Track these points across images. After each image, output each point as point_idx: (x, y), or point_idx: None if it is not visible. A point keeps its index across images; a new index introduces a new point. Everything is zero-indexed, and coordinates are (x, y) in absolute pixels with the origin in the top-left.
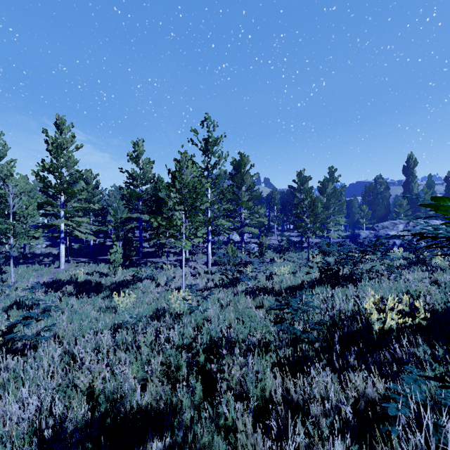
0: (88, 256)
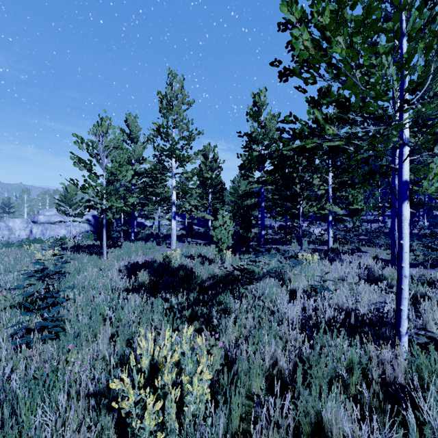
0: (207, 239)
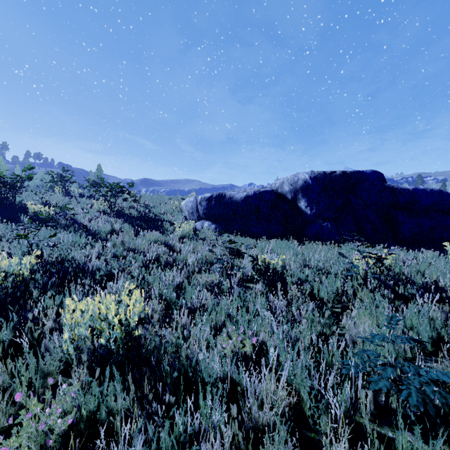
0: None
